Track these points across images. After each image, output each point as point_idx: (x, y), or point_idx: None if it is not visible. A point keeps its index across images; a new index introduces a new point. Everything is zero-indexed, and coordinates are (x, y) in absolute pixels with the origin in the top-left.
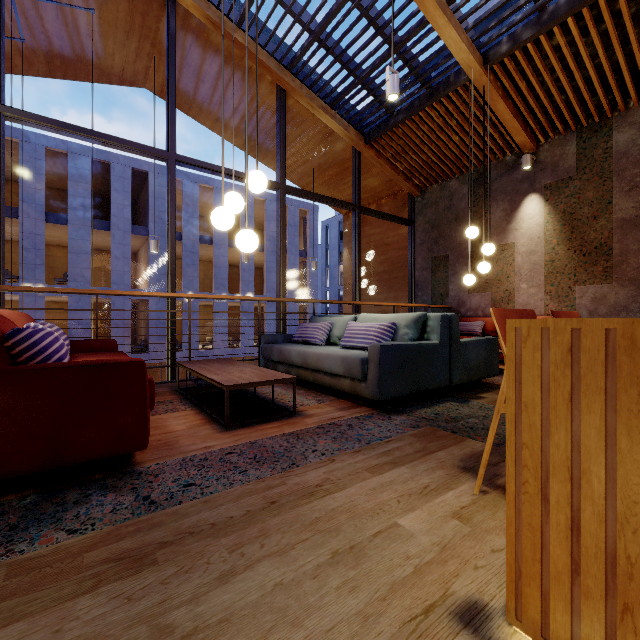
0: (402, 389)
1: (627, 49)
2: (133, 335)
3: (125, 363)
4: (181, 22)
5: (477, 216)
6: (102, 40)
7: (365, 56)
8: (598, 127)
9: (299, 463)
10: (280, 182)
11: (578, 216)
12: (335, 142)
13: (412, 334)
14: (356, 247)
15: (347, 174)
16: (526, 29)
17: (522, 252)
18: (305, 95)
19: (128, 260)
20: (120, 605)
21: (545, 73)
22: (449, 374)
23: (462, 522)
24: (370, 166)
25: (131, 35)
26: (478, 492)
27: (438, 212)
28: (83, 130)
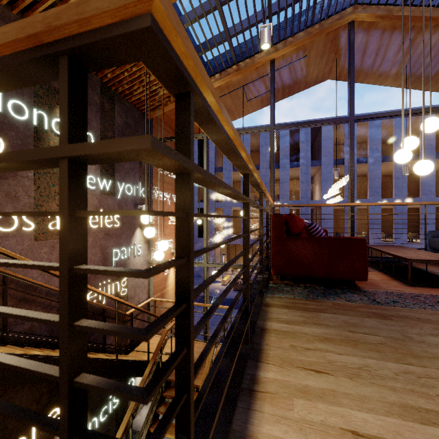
0: None
1: None
2: None
3: (357, 239)
4: (356, 29)
5: None
6: (308, 68)
7: None
8: None
9: None
10: None
11: None
12: None
13: None
14: None
15: None
16: None
17: None
18: None
19: (309, 183)
20: (383, 324)
21: None
22: None
23: None
24: None
25: (323, 56)
26: None
27: None
28: (305, 123)
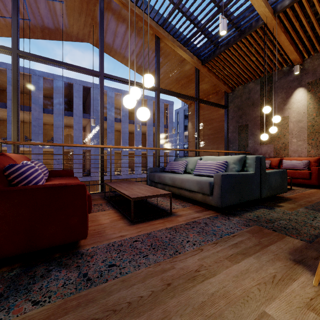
0: (234, 200)
1: None
2: (83, 167)
3: (73, 186)
4: (106, 5)
5: (265, 102)
6: (67, 18)
7: (204, 15)
8: None
9: (180, 251)
10: (157, 86)
11: None
12: (185, 65)
13: (237, 168)
14: (197, 121)
15: (191, 82)
16: None
17: (293, 121)
18: (170, 40)
19: (81, 130)
20: None
21: (312, 15)
22: (260, 191)
23: (318, 315)
24: (204, 77)
25: (81, 14)
26: (317, 284)
27: (242, 101)
28: (57, 61)
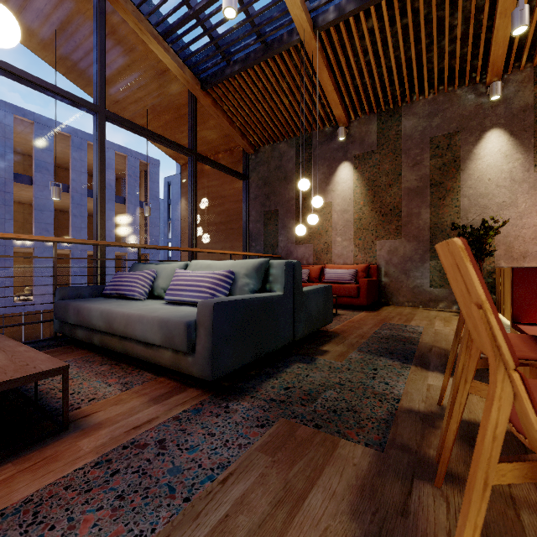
0: (243, 358)
1: (417, 48)
2: None
3: None
4: None
5: (302, 177)
6: None
7: None
8: (392, 113)
9: None
10: (98, 104)
11: (378, 183)
12: (170, 82)
13: (253, 284)
14: (192, 194)
15: (184, 122)
16: (350, 2)
17: (338, 210)
18: (131, 12)
19: None
20: None
21: (361, 52)
22: (293, 328)
23: None
24: (207, 117)
25: None
26: None
27: (270, 170)
28: None
